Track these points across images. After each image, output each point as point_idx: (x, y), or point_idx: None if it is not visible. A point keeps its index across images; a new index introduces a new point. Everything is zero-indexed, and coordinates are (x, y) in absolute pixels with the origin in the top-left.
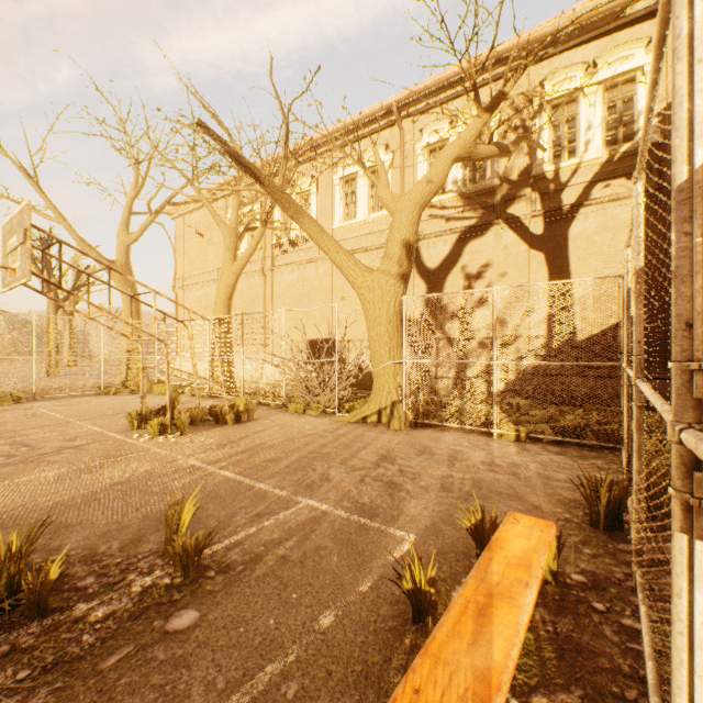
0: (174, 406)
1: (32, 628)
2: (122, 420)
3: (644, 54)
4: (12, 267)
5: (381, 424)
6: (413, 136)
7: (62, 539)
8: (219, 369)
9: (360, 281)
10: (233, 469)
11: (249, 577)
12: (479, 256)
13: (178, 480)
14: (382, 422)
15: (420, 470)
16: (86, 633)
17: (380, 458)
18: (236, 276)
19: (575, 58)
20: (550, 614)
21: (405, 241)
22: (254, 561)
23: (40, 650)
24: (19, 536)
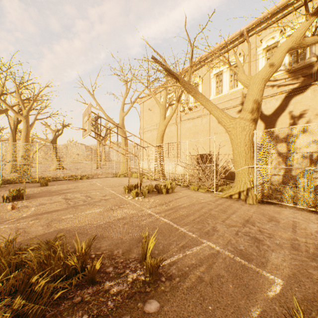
0: (140, 184)
1: (89, 290)
2: (121, 188)
3: None
4: (85, 128)
5: (240, 199)
6: (255, 45)
7: (100, 244)
8: (158, 168)
9: (228, 124)
10: (167, 218)
11: (182, 286)
12: (300, 105)
13: (144, 220)
14: (241, 198)
15: (272, 232)
16: (109, 300)
17: (244, 221)
18: (165, 126)
19: None
20: None
21: (255, 100)
22: (184, 276)
23: (91, 304)
24: (85, 244)
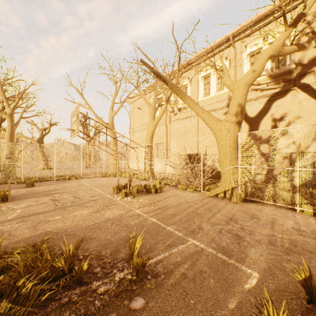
0: (130, 184)
1: (76, 291)
2: (111, 188)
3: None
4: (73, 129)
5: (226, 198)
6: (241, 50)
7: (88, 245)
8: (147, 167)
9: (214, 126)
10: (155, 217)
11: (167, 283)
12: (281, 108)
13: (132, 220)
14: (226, 197)
15: (253, 229)
16: (96, 299)
17: (228, 219)
18: (155, 126)
19: None
20: None
21: (239, 104)
22: (169, 273)
23: (79, 304)
24: (73, 246)
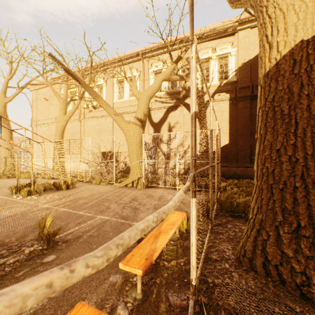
0: (34, 183)
1: None
2: (5, 190)
3: (231, 48)
4: None
5: (133, 187)
6: (148, 66)
7: None
8: (57, 165)
9: (124, 127)
10: (67, 207)
11: (76, 243)
12: (174, 118)
13: (40, 213)
14: (134, 186)
15: (147, 203)
16: (6, 267)
17: (132, 199)
18: (66, 121)
19: (208, 45)
20: (183, 241)
21: (143, 111)
22: (78, 238)
23: None
24: None
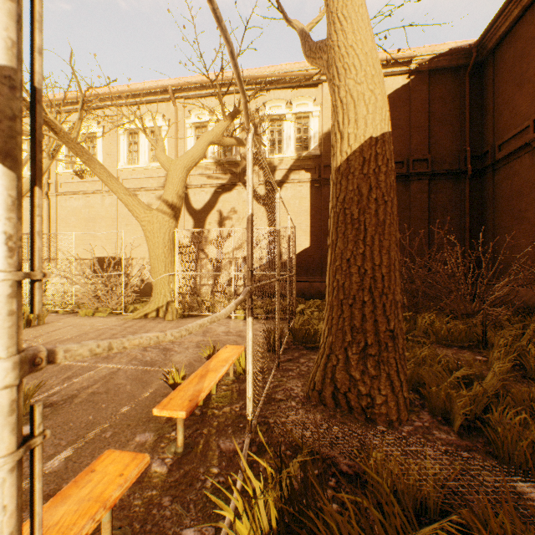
0: None
1: None
2: None
3: (313, 105)
4: None
5: (159, 318)
6: (184, 113)
7: None
8: None
9: (143, 216)
10: None
11: (70, 405)
12: (228, 204)
13: None
14: (160, 316)
15: (184, 340)
16: None
17: None
18: None
19: (281, 95)
20: (239, 384)
21: (177, 191)
22: (71, 398)
23: None
24: None
